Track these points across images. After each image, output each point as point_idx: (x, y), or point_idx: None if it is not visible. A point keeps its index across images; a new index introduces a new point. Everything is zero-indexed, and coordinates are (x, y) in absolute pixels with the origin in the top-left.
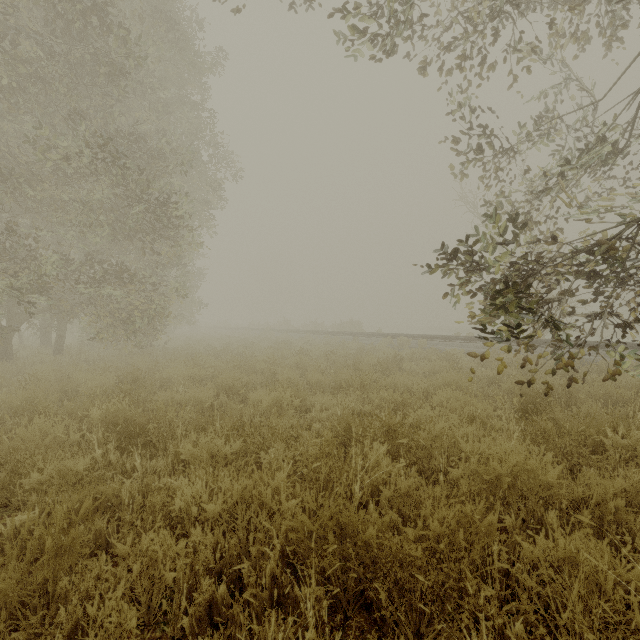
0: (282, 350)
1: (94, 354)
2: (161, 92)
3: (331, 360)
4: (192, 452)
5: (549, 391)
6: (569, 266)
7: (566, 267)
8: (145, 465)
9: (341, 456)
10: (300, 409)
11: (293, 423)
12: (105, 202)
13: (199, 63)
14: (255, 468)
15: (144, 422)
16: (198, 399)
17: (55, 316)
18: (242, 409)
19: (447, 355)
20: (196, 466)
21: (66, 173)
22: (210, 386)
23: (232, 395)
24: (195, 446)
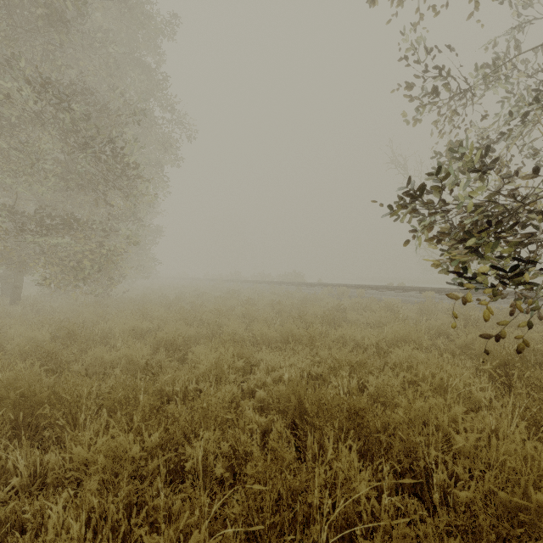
0: (230, 300)
1: (50, 304)
2: (109, 46)
3: (277, 310)
4: (83, 457)
5: (521, 350)
6: (540, 212)
7: (536, 213)
8: (35, 461)
9: (291, 442)
10: (244, 367)
11: (234, 391)
12: (51, 153)
13: (149, 21)
14: (144, 538)
15: (44, 399)
16: (131, 359)
17: (10, 267)
18: (176, 373)
19: (388, 305)
20: (92, 474)
21: (10, 123)
22: (149, 341)
23: (173, 351)
24: (105, 432)
